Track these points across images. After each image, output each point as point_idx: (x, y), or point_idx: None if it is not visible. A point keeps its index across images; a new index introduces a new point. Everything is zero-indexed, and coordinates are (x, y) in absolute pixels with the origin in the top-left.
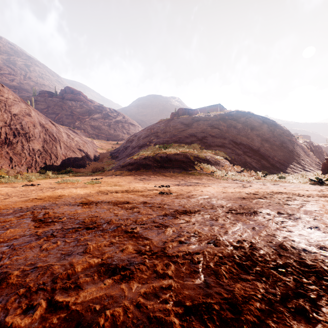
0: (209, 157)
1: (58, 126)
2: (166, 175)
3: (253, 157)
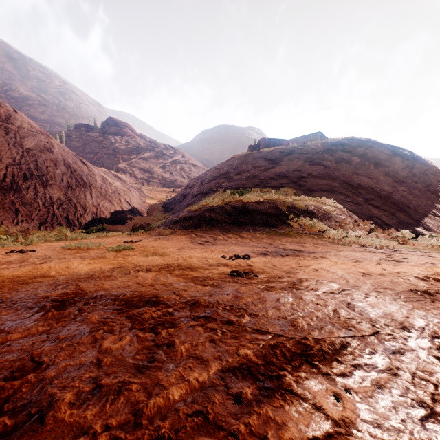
0: (313, 206)
1: (92, 167)
2: (242, 236)
3: (383, 208)
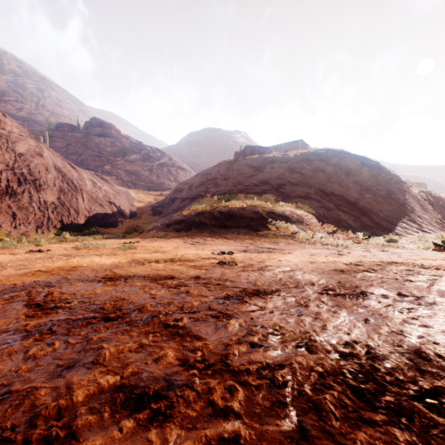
0: (289, 212)
1: (81, 170)
2: (228, 237)
3: (350, 213)
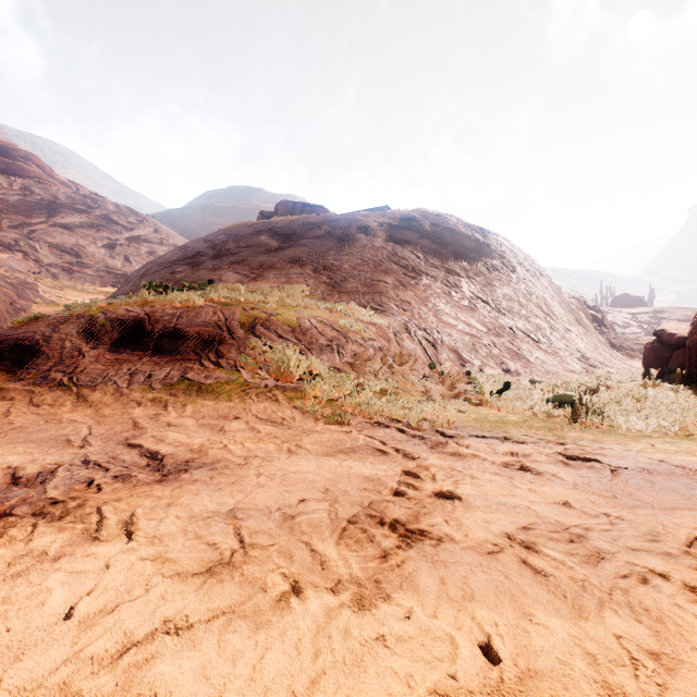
0: (315, 321)
1: None
2: (85, 399)
3: (462, 328)
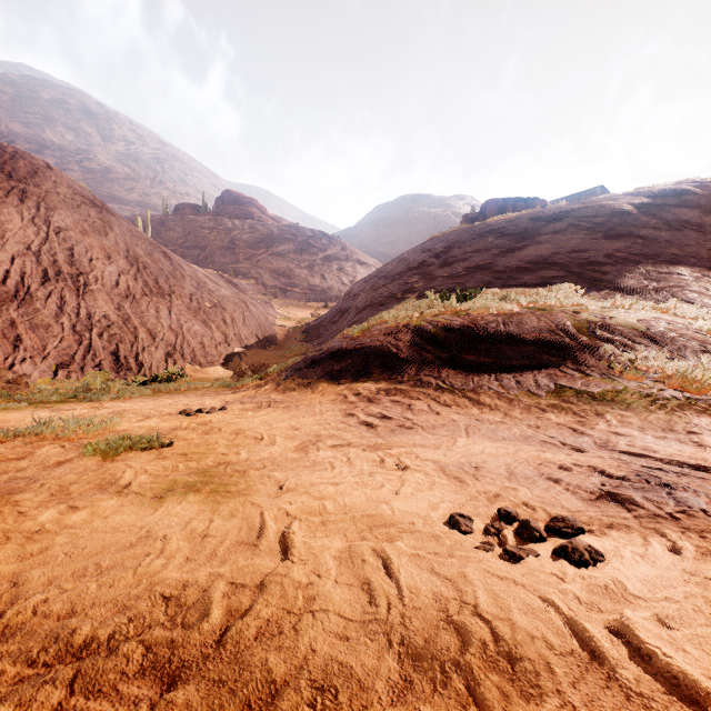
0: (662, 323)
1: (184, 264)
2: (479, 402)
3: None
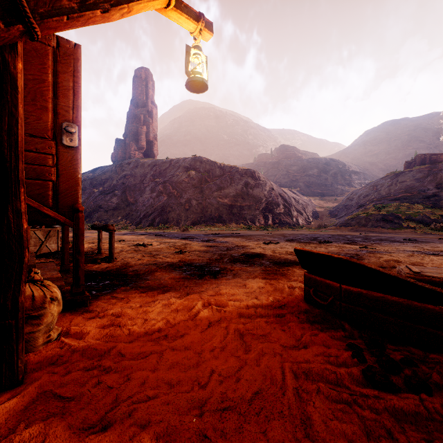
0: (423, 216)
1: (286, 192)
2: (374, 230)
3: None
